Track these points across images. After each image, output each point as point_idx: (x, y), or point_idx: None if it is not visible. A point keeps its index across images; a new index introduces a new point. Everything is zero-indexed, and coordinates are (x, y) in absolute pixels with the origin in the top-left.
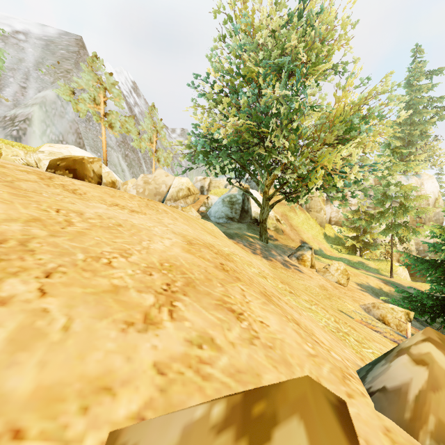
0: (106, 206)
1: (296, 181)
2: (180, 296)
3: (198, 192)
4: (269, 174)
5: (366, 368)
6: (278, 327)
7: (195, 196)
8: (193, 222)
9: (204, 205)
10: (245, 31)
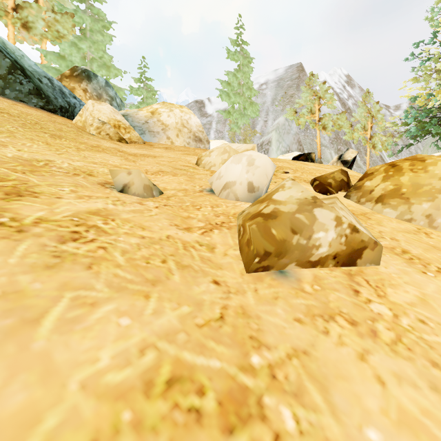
0: (315, 167)
1: None
2: None
3: None
4: None
5: None
6: None
7: None
8: None
9: None
10: None
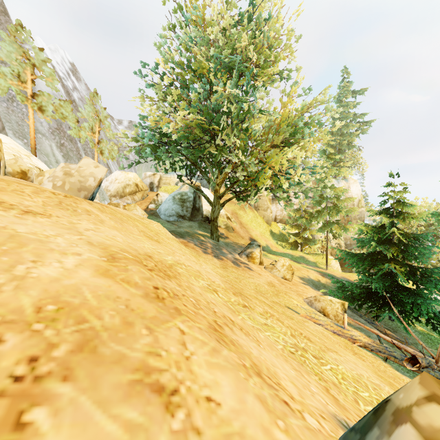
0: None
1: (246, 180)
2: (52, 386)
3: (147, 189)
4: (220, 173)
5: (352, 439)
6: (234, 402)
7: (144, 192)
8: (131, 223)
9: (154, 202)
10: (196, 25)
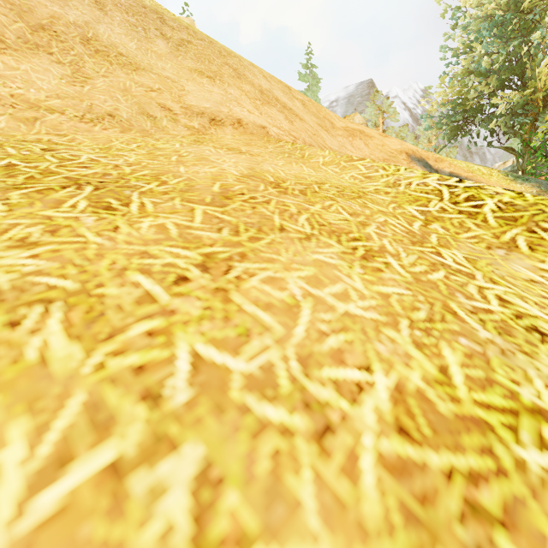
0: None
1: None
2: None
3: None
4: None
5: None
6: None
7: None
8: None
9: None
10: (477, 6)
